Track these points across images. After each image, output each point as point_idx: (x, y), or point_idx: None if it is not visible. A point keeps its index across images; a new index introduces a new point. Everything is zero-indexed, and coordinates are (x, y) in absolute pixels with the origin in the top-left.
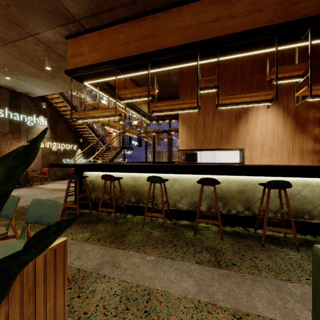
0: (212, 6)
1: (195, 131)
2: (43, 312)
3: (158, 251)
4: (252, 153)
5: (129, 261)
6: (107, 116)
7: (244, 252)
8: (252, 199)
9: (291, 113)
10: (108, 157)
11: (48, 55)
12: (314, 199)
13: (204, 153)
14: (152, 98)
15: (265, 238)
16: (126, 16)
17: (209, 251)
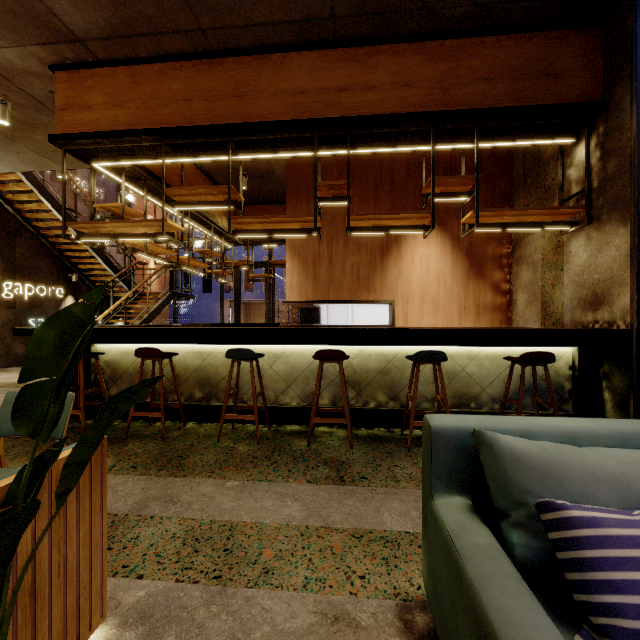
0: (338, 63)
1: (314, 269)
2: (75, 538)
3: (247, 473)
4: (407, 309)
5: (195, 492)
6: (145, 235)
7: (381, 461)
8: (400, 382)
9: (464, 246)
10: (140, 314)
11: (2, 94)
12: (483, 378)
13: (334, 308)
14: (235, 208)
15: (415, 440)
16: (185, 51)
17: (329, 465)
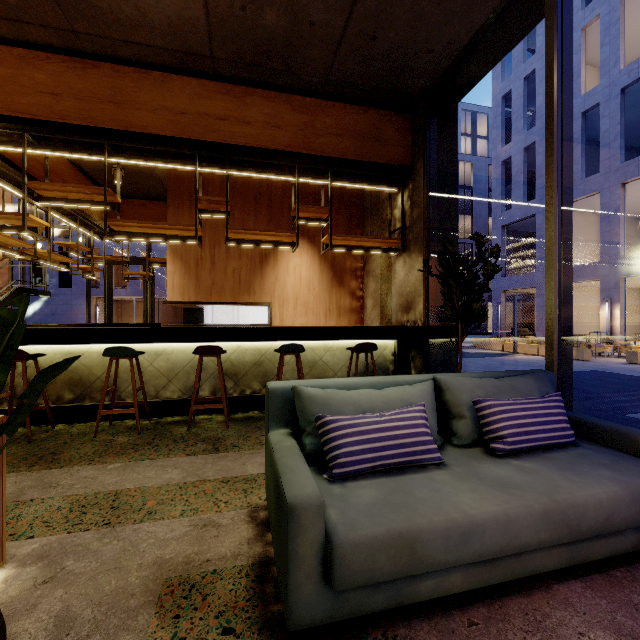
0: (218, 95)
1: (197, 271)
2: None
3: (128, 457)
4: (283, 311)
5: (76, 476)
6: None
7: (252, 434)
8: (272, 372)
9: (329, 259)
10: None
11: None
12: (335, 365)
13: (219, 308)
14: (112, 209)
15: None
16: (54, 44)
17: (207, 442)
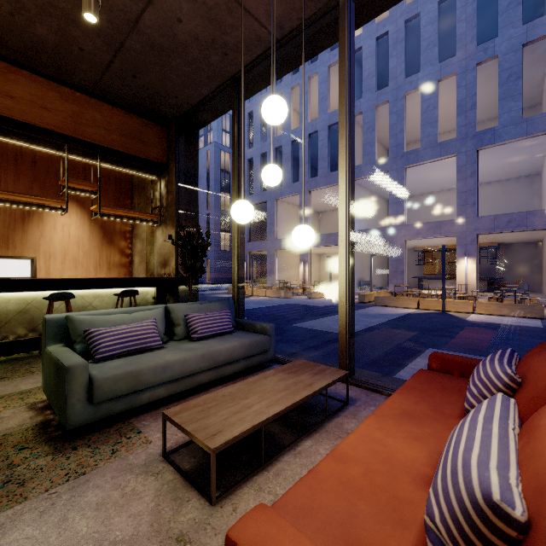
0: None
1: None
2: None
3: None
4: (49, 264)
5: None
6: None
7: (20, 368)
8: (40, 318)
9: (99, 221)
10: None
11: None
12: (104, 308)
13: None
14: None
15: None
16: None
17: None
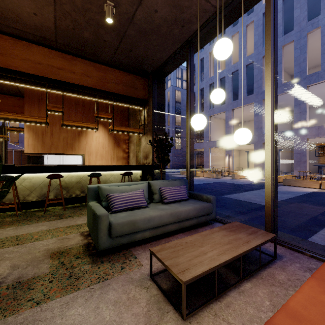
0: (58, 57)
1: (42, 138)
2: None
3: (16, 225)
4: (90, 158)
5: None
6: None
7: (77, 211)
8: (85, 186)
9: (113, 134)
10: None
11: None
12: (115, 181)
13: (51, 156)
14: None
15: None
16: None
17: (56, 216)
